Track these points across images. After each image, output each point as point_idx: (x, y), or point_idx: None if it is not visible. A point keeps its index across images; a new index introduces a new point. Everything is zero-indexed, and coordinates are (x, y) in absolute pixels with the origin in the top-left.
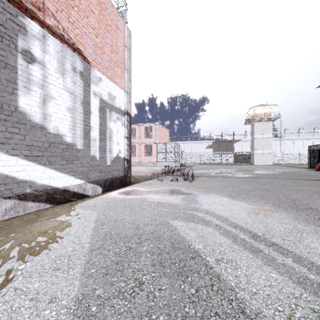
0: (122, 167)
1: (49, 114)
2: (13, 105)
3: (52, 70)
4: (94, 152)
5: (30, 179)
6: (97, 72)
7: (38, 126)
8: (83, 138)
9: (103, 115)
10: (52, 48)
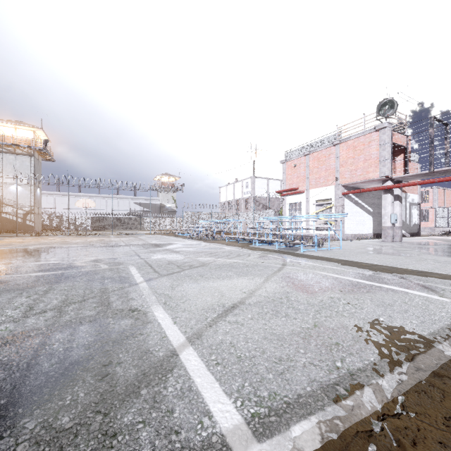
0: (416, 228)
1: None
2: None
3: None
4: (407, 222)
5: None
6: (408, 194)
7: None
8: (405, 218)
9: (410, 208)
10: None
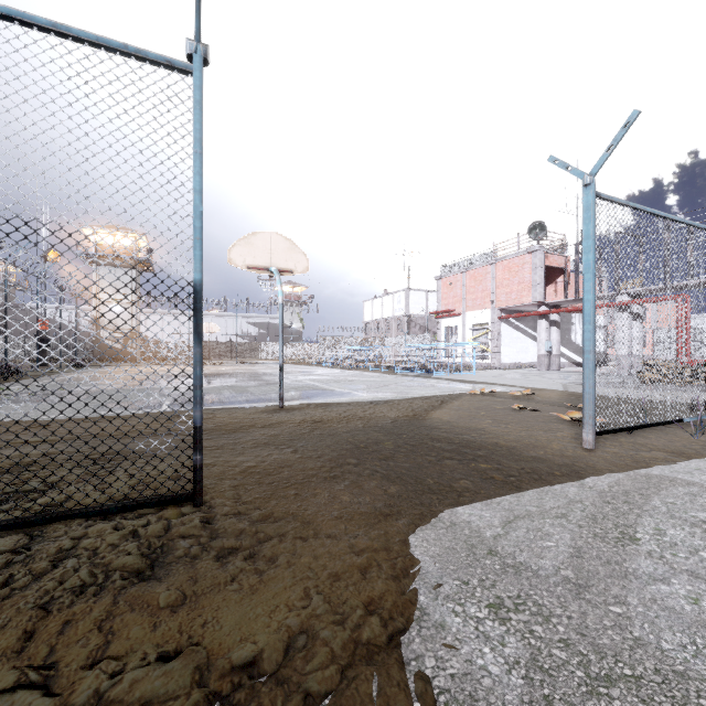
0: (601, 356)
1: (576, 338)
2: (570, 339)
3: (577, 324)
4: None
5: (572, 358)
6: None
7: (574, 343)
8: None
9: None
10: (577, 317)
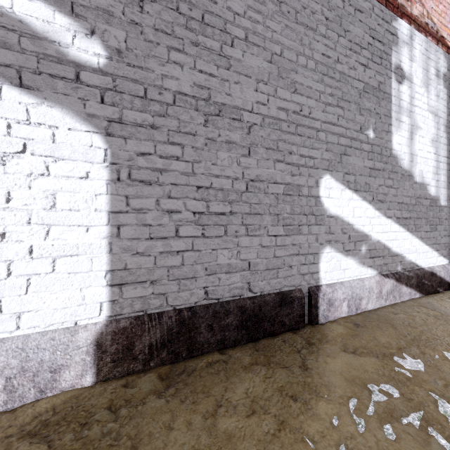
0: None
1: (414, 154)
2: (388, 148)
3: (417, 84)
4: None
5: (400, 251)
6: None
7: (406, 173)
8: (446, 186)
9: None
10: (417, 51)
